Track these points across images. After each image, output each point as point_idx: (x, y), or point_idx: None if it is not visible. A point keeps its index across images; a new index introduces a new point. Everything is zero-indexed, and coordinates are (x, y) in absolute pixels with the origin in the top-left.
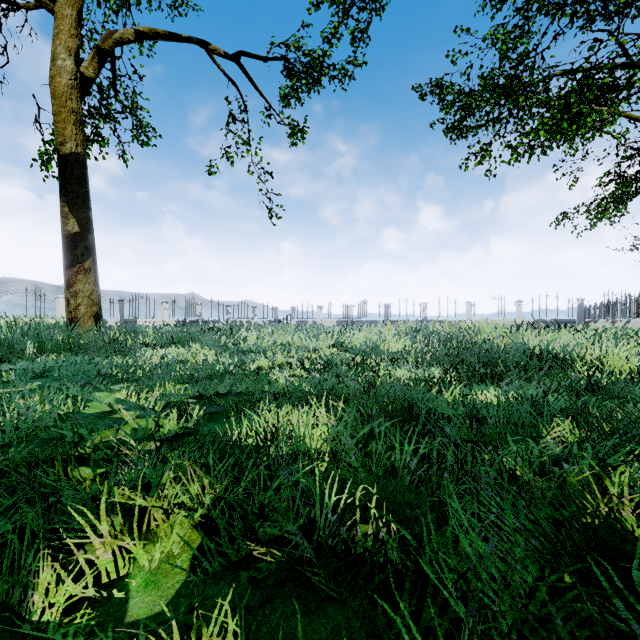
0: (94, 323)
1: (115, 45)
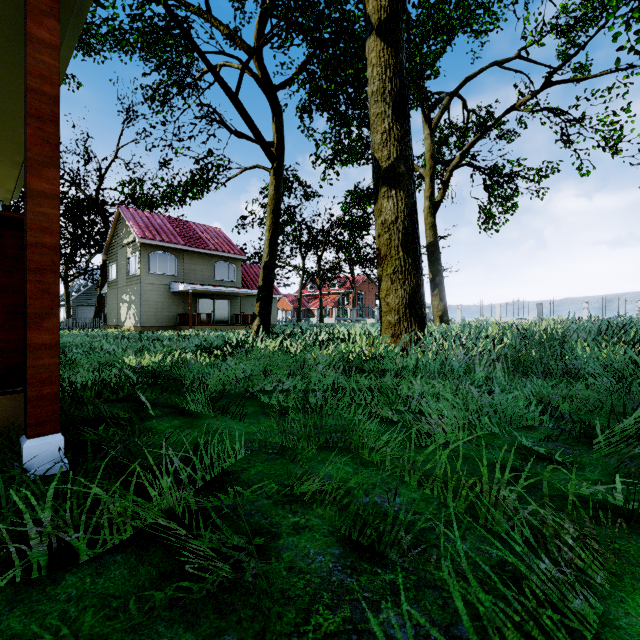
0: (439, 320)
1: (450, 173)
